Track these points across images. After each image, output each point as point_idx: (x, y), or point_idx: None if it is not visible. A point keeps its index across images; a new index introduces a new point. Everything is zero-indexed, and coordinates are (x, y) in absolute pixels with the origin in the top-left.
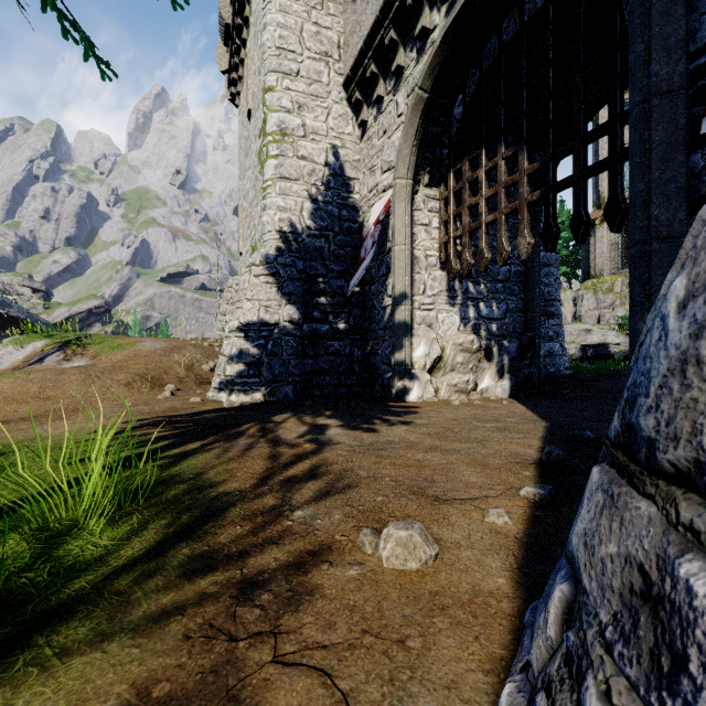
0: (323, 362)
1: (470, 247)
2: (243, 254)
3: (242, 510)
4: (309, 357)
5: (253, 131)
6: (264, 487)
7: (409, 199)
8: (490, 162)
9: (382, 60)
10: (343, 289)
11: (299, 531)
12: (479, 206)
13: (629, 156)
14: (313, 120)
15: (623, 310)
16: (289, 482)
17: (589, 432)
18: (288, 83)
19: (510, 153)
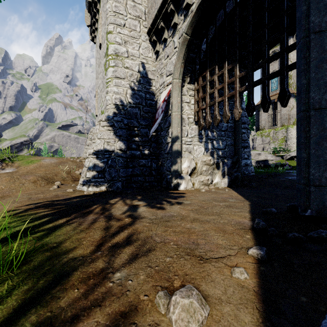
0: (137, 170)
1: (210, 114)
2: (97, 115)
3: (81, 273)
4: (130, 168)
5: (102, 54)
6: (98, 252)
7: (180, 89)
8: (220, 72)
9: (166, 20)
10: (147, 134)
11: (116, 292)
12: (214, 93)
13: (296, 66)
14: (132, 49)
15: (274, 145)
16: (114, 248)
17: (274, 209)
18: (119, 30)
19: (230, 67)
